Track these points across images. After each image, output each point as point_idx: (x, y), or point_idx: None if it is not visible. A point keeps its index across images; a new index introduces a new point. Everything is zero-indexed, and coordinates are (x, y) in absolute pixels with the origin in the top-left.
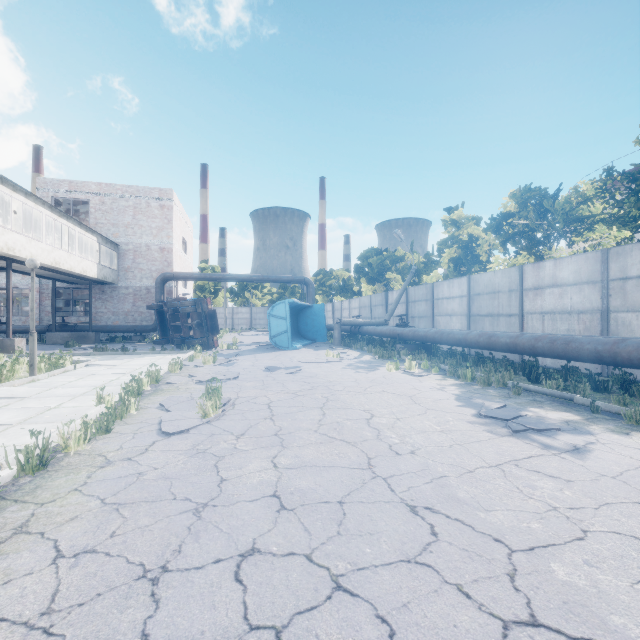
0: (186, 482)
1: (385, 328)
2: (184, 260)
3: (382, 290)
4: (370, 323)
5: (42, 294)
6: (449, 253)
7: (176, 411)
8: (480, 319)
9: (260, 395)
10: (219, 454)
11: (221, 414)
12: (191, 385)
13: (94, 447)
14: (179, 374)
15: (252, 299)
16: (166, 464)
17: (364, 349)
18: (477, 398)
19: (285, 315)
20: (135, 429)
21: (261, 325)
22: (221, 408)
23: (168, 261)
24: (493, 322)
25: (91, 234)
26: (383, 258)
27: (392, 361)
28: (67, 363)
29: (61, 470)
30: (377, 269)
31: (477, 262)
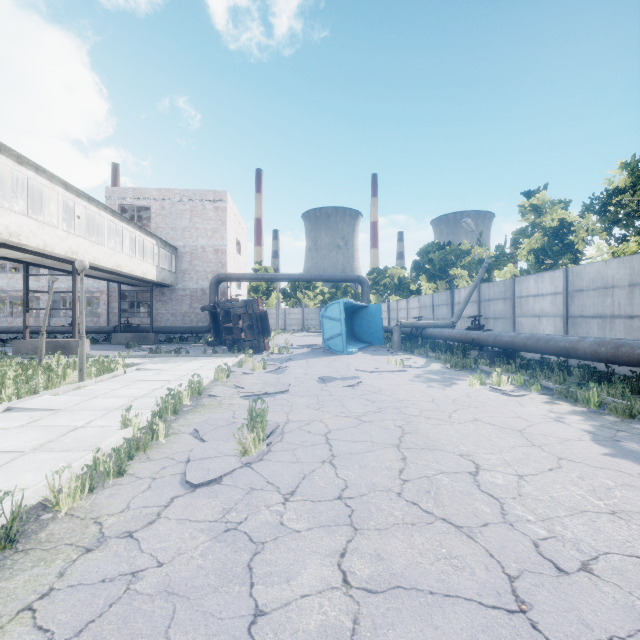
0: (197, 611)
1: (455, 331)
2: (238, 261)
3: (445, 288)
4: (434, 325)
5: (110, 297)
6: (528, 244)
7: (211, 442)
8: (583, 321)
9: (315, 419)
10: (257, 537)
11: (266, 449)
12: (235, 399)
13: (95, 503)
14: (225, 383)
15: (304, 299)
16: (177, 554)
17: (429, 355)
18: (627, 440)
19: (339, 316)
20: (156, 470)
21: (313, 326)
22: (266, 439)
23: (222, 262)
24: (604, 325)
25: (151, 238)
26: (446, 252)
27: (469, 372)
28: (119, 367)
29: (33, 551)
30: (439, 265)
31: (566, 253)
